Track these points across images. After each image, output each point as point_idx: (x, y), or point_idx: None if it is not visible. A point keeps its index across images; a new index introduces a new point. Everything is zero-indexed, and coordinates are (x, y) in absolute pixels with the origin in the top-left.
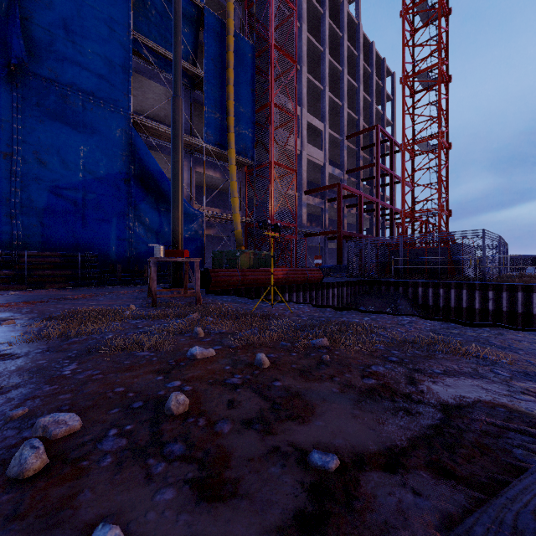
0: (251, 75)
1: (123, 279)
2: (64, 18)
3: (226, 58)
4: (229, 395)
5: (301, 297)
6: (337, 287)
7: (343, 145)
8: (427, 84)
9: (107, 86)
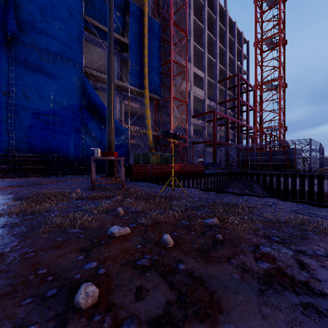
0: (158, 43)
1: (78, 171)
2: (41, 7)
3: (143, 31)
4: (137, 281)
5: (190, 183)
6: (214, 176)
7: (216, 86)
8: (271, 46)
9: (68, 50)
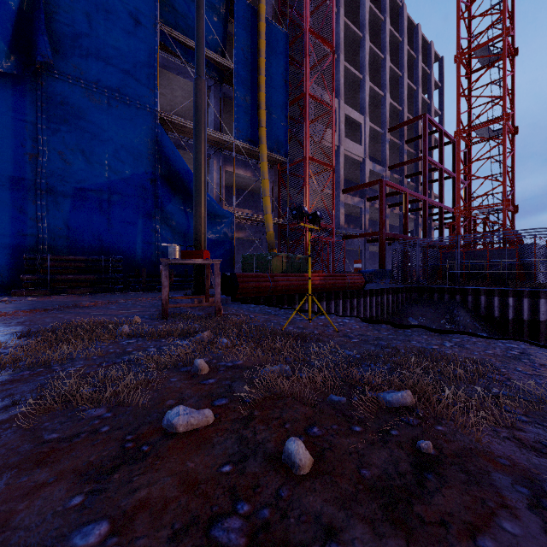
0: (284, 65)
1: (148, 284)
2: (89, 13)
3: (257, 47)
4: None
5: (340, 306)
6: (382, 295)
7: (385, 138)
8: (487, 60)
9: (133, 82)
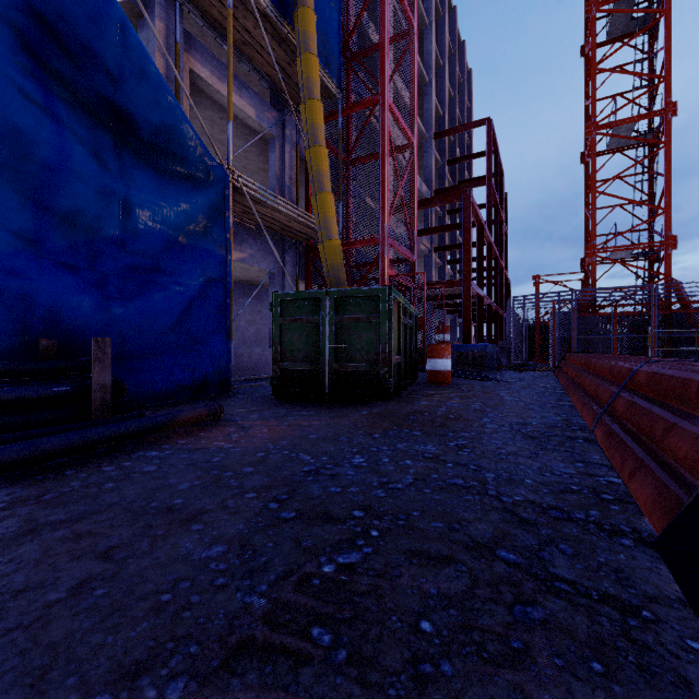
0: None
1: None
2: None
3: None
4: None
5: None
6: None
7: (431, 147)
8: (617, 30)
9: None
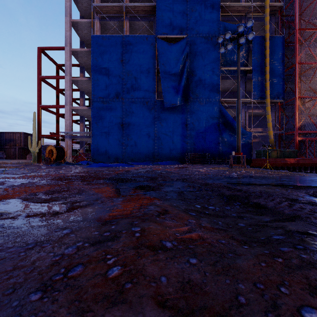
0: (281, 53)
1: (218, 162)
2: (199, 77)
3: (264, 54)
4: (245, 173)
5: None
6: None
7: None
8: None
9: (212, 93)
